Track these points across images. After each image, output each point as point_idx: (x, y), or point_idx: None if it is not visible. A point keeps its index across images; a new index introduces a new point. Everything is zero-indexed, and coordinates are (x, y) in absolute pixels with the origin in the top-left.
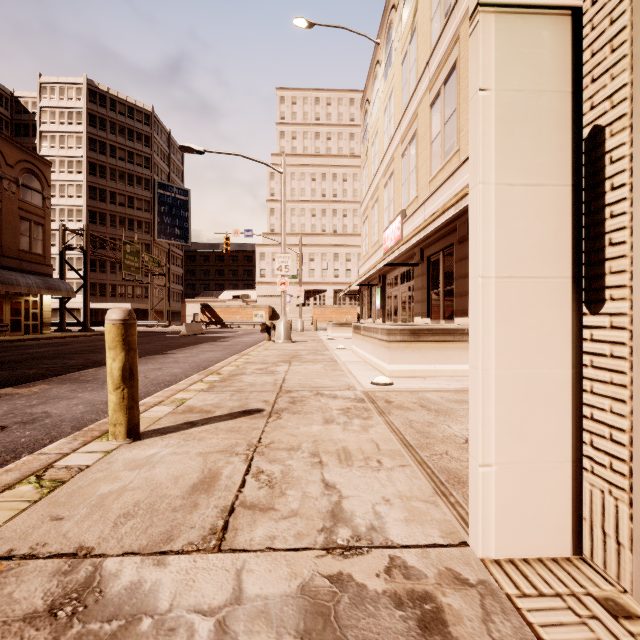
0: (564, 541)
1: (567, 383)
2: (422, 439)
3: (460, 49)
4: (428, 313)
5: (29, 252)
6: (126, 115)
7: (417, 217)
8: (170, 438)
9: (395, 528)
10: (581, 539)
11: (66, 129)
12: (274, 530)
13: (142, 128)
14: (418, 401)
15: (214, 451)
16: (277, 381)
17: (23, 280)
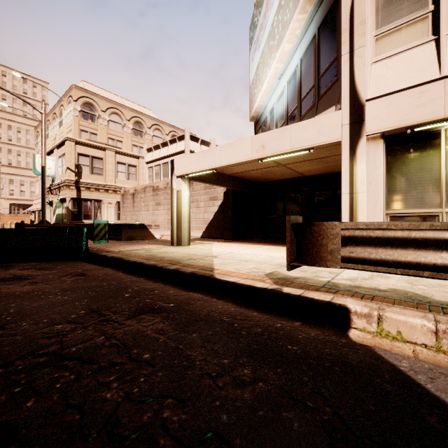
0: None
1: None
2: None
3: None
4: None
5: None
6: None
7: None
8: None
9: None
10: None
11: None
12: None
13: None
14: None
15: None
16: None
17: None
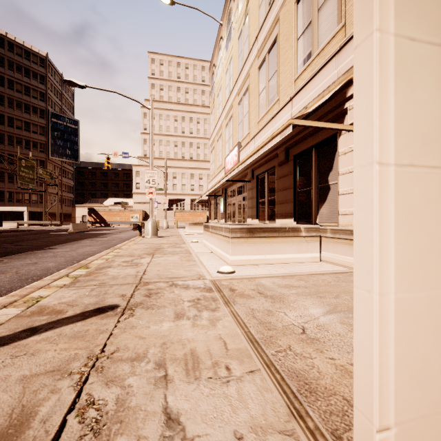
0: None
1: None
2: (265, 331)
3: (280, 27)
4: (257, 216)
5: None
6: (23, 56)
7: (249, 147)
8: None
9: None
10: None
11: None
12: None
13: (37, 68)
14: (256, 288)
15: (42, 372)
16: (138, 273)
17: None
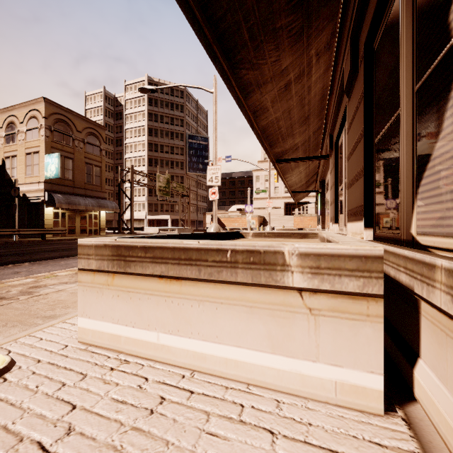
0: None
1: None
2: None
3: None
4: (336, 217)
5: (91, 184)
6: (169, 94)
7: None
8: None
9: None
10: None
11: (137, 110)
12: None
13: (179, 101)
14: None
15: None
16: None
17: (83, 201)
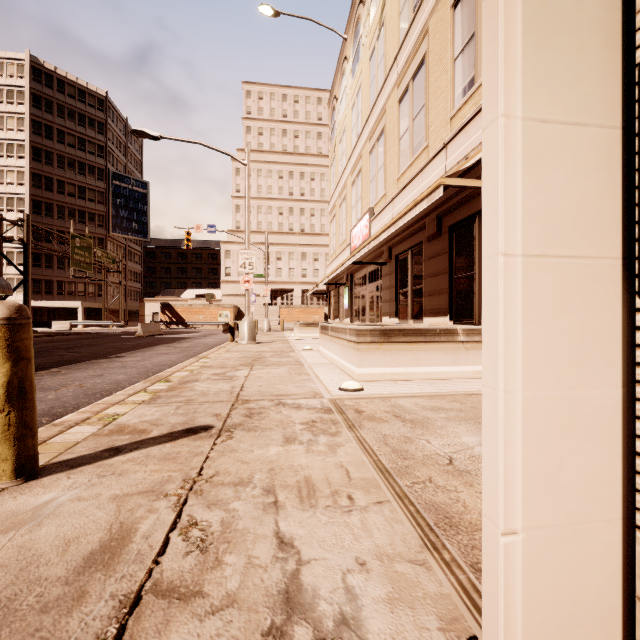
0: (612, 632)
1: (616, 408)
2: (400, 461)
3: (429, 43)
4: (396, 313)
5: None
6: (76, 98)
7: (385, 215)
8: (80, 474)
9: (375, 618)
10: (634, 627)
11: (5, 109)
12: (195, 639)
13: (95, 113)
14: (391, 410)
15: (135, 492)
16: (234, 389)
17: None
